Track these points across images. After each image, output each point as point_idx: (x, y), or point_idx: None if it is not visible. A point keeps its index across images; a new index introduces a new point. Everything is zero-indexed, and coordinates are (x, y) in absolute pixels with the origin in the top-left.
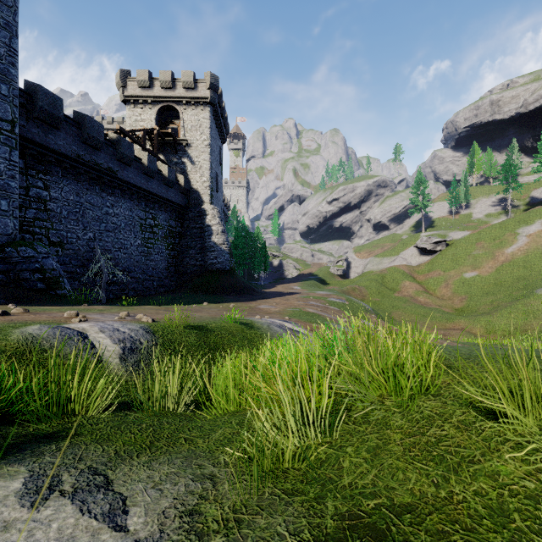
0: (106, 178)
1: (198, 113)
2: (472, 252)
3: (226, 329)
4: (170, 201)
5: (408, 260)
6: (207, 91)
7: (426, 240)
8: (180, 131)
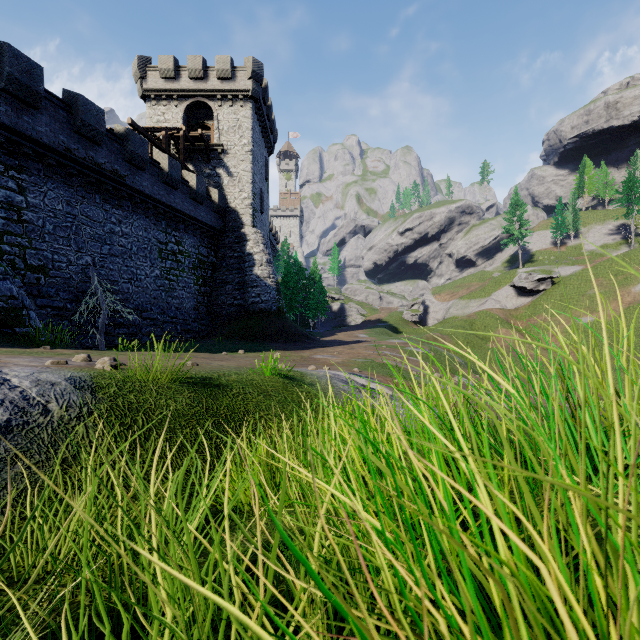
0: (109, 184)
1: (237, 110)
2: (588, 292)
3: (255, 385)
4: (200, 221)
5: (502, 302)
6: (247, 82)
7: (526, 277)
8: (214, 134)
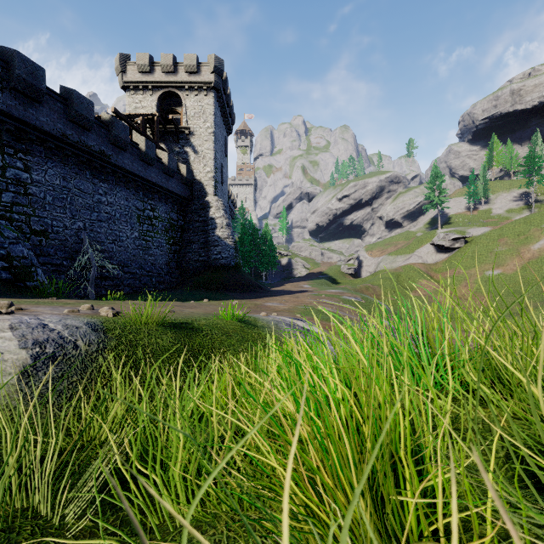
0: (97, 162)
1: (201, 98)
2: (495, 249)
3: (219, 328)
4: (171, 191)
5: (424, 258)
6: (210, 75)
7: (443, 236)
8: (183, 119)
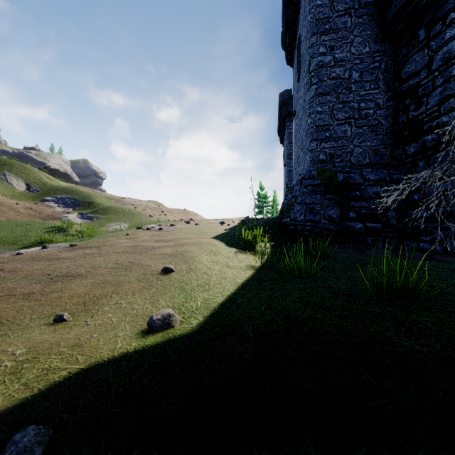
0: None
1: None
2: None
3: None
4: None
5: None
6: None
7: None
8: None
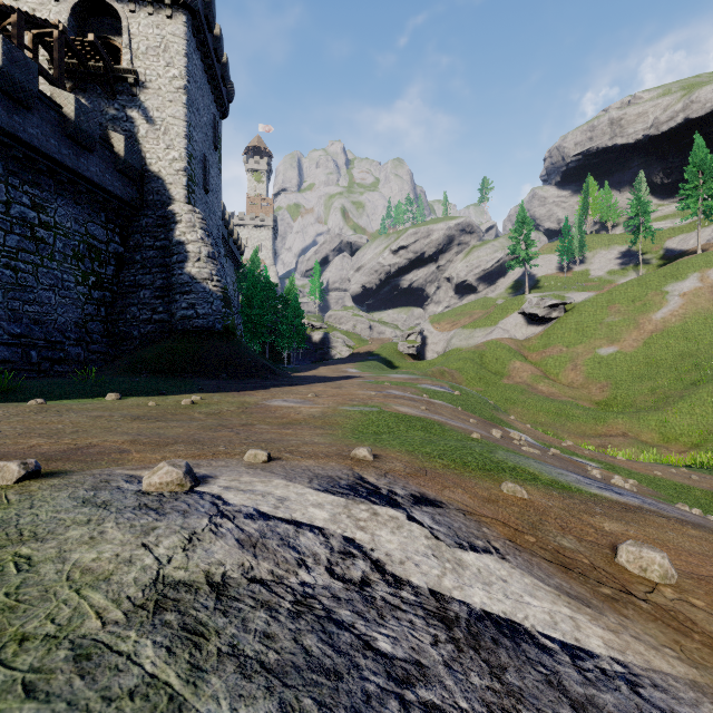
0: None
1: (161, 22)
2: (605, 319)
3: None
4: (87, 179)
5: (511, 332)
6: None
7: (537, 302)
8: (123, 54)
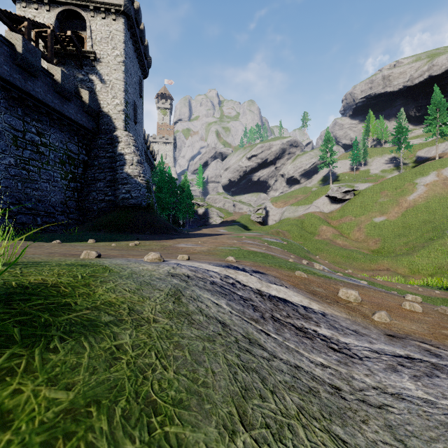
0: None
1: (109, 23)
2: (378, 200)
3: None
4: (68, 117)
5: (321, 208)
6: None
7: (336, 189)
8: (87, 42)
